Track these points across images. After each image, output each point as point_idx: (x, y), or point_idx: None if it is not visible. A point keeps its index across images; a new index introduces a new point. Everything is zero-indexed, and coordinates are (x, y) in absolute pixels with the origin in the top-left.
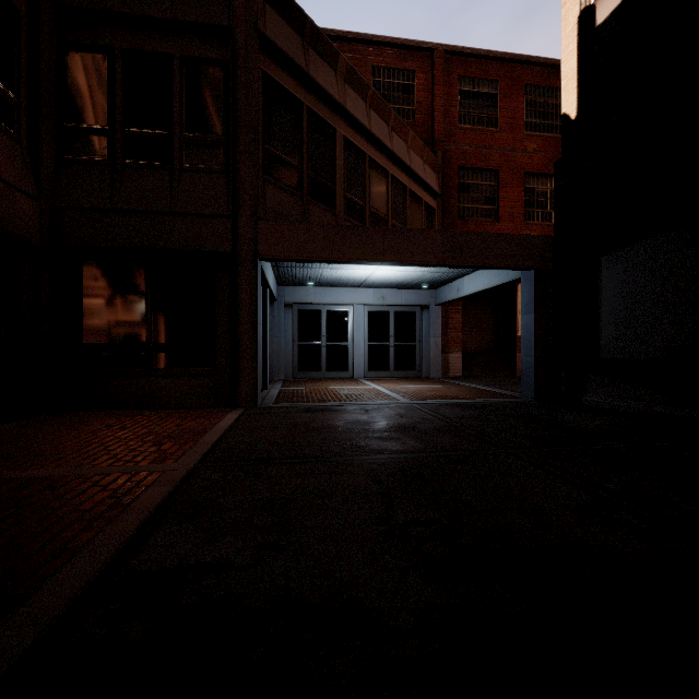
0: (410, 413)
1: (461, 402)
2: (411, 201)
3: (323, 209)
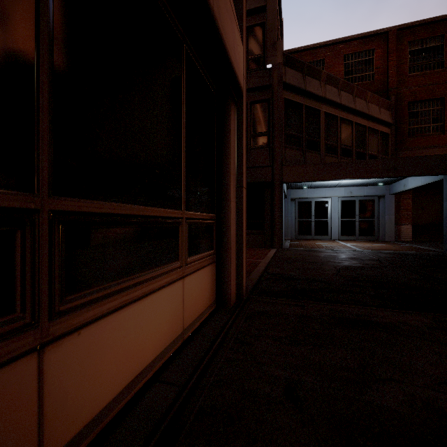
0: (359, 254)
1: (395, 252)
2: (369, 134)
3: (313, 152)
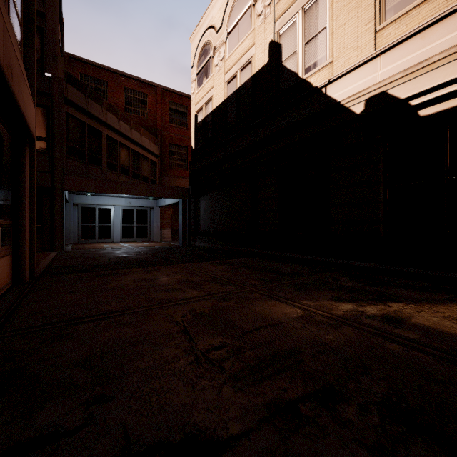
0: (130, 250)
1: (154, 247)
2: (143, 160)
3: (96, 167)
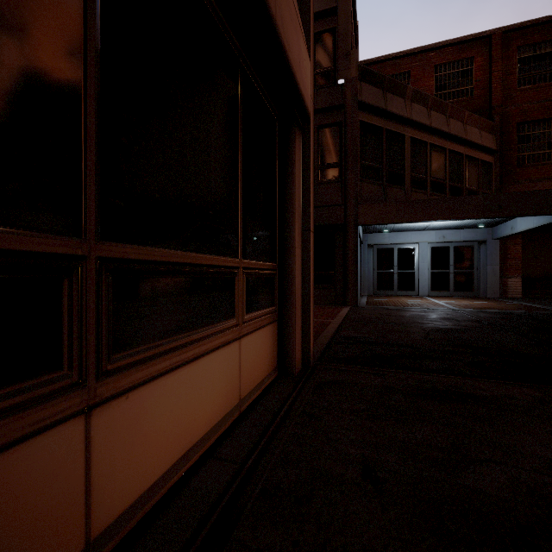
0: (454, 313)
1: (500, 311)
2: (467, 164)
3: (396, 188)
